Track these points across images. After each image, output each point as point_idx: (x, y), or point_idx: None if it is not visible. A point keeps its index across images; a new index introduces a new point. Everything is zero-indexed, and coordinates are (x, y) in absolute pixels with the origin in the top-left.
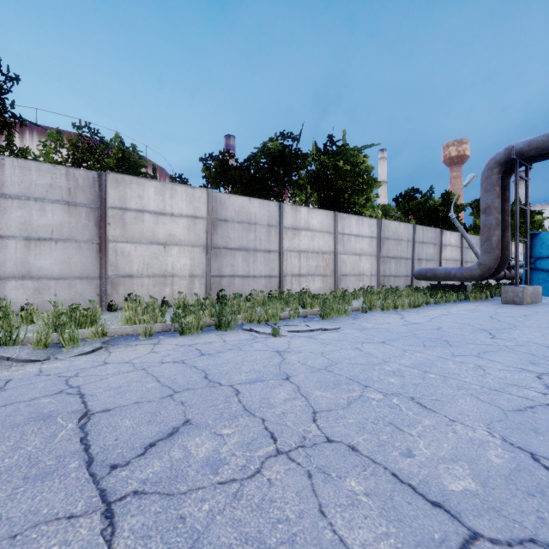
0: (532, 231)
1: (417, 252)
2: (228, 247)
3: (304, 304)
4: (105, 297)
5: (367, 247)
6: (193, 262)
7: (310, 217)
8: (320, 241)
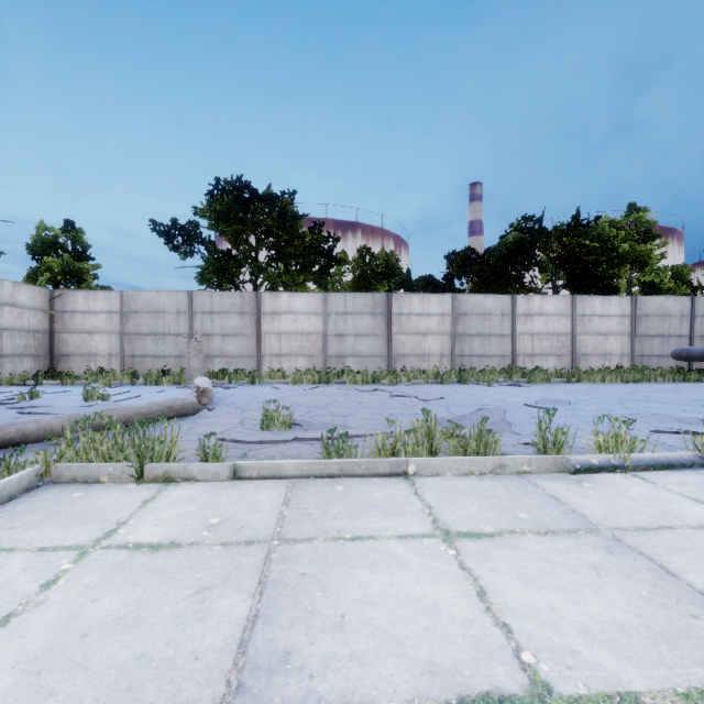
0: None
1: (699, 328)
2: (468, 334)
3: (524, 376)
4: (391, 368)
5: (616, 326)
6: (442, 346)
7: (544, 303)
8: (555, 324)
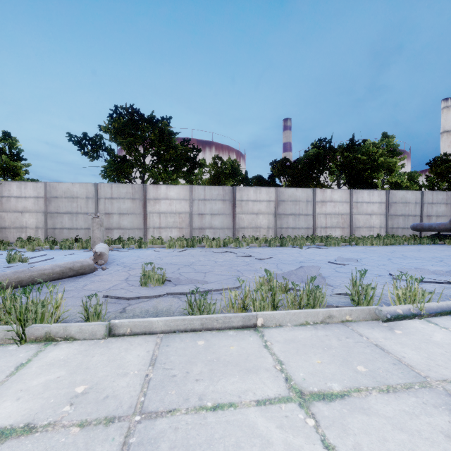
0: None
1: (426, 211)
2: (285, 214)
3: (321, 241)
4: (235, 236)
5: (377, 209)
6: (268, 222)
7: (333, 194)
8: (340, 207)
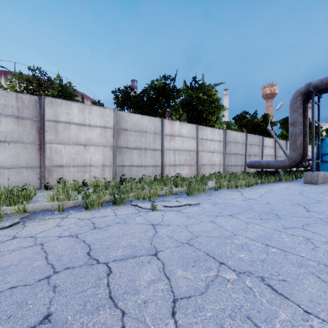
0: (316, 138)
1: (248, 150)
2: (128, 147)
3: (176, 184)
4: (44, 180)
5: (217, 147)
6: (104, 157)
7: (181, 128)
8: (187, 143)
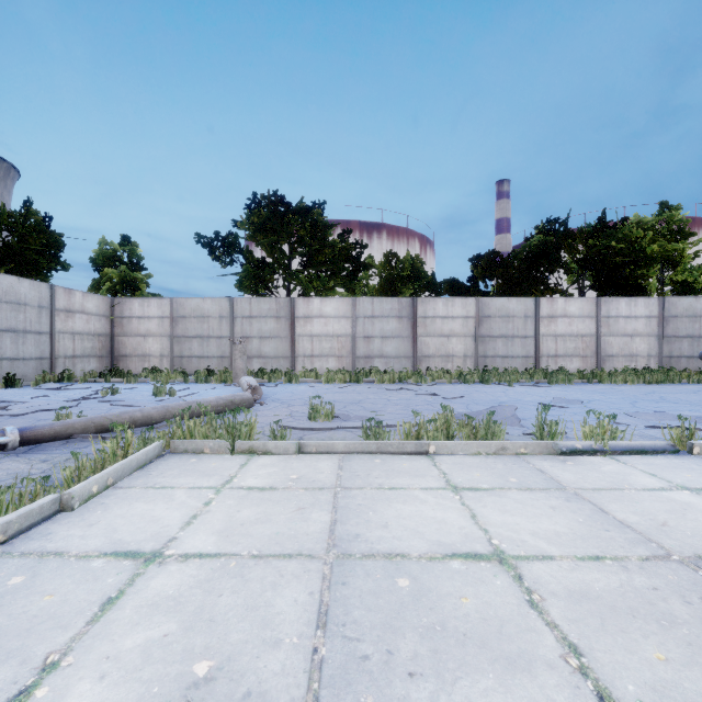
0: None
1: None
2: (491, 336)
3: (546, 377)
4: (416, 368)
5: (643, 327)
6: (466, 347)
7: (568, 305)
8: (579, 325)
